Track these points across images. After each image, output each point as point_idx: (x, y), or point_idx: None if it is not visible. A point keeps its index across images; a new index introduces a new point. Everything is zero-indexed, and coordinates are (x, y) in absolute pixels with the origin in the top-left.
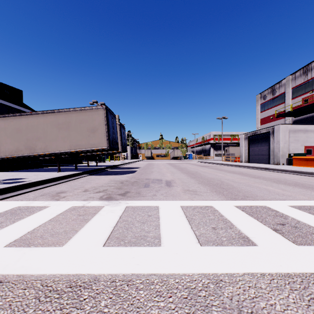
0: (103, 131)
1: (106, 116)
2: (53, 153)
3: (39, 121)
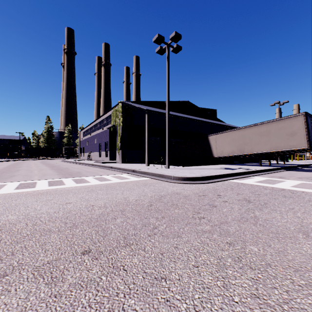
0: (303, 134)
1: (305, 120)
2: (256, 153)
3: (246, 133)
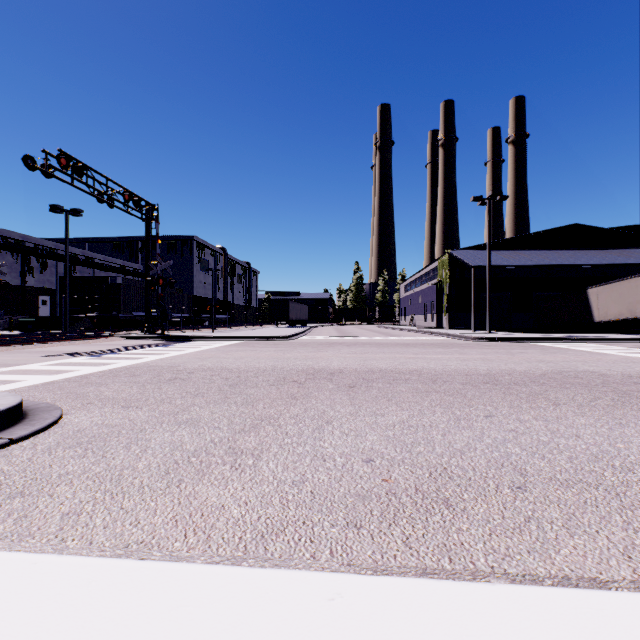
0: None
1: None
2: None
3: (638, 284)
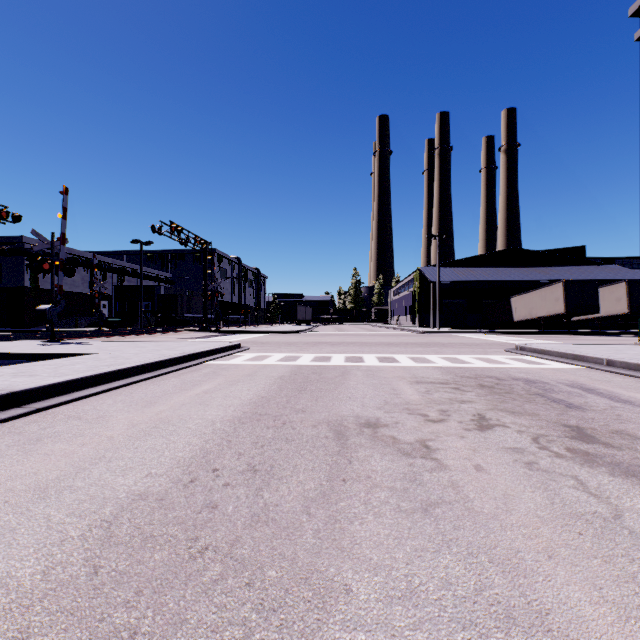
0: (562, 300)
1: (563, 287)
2: (538, 317)
3: (533, 296)
